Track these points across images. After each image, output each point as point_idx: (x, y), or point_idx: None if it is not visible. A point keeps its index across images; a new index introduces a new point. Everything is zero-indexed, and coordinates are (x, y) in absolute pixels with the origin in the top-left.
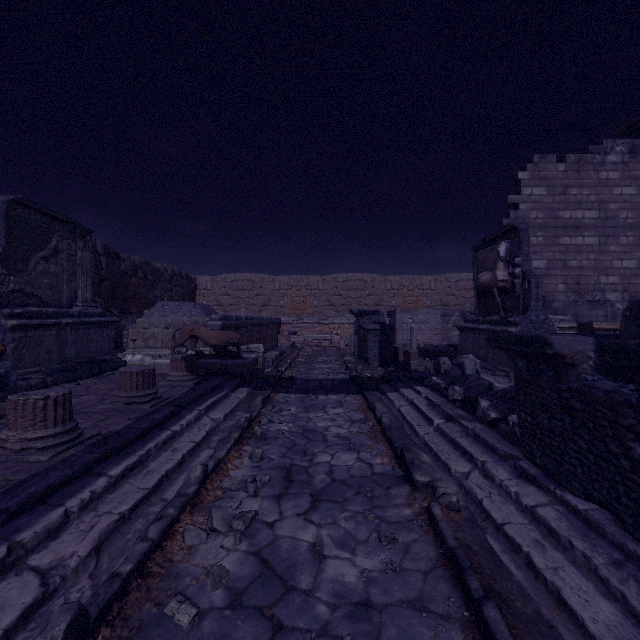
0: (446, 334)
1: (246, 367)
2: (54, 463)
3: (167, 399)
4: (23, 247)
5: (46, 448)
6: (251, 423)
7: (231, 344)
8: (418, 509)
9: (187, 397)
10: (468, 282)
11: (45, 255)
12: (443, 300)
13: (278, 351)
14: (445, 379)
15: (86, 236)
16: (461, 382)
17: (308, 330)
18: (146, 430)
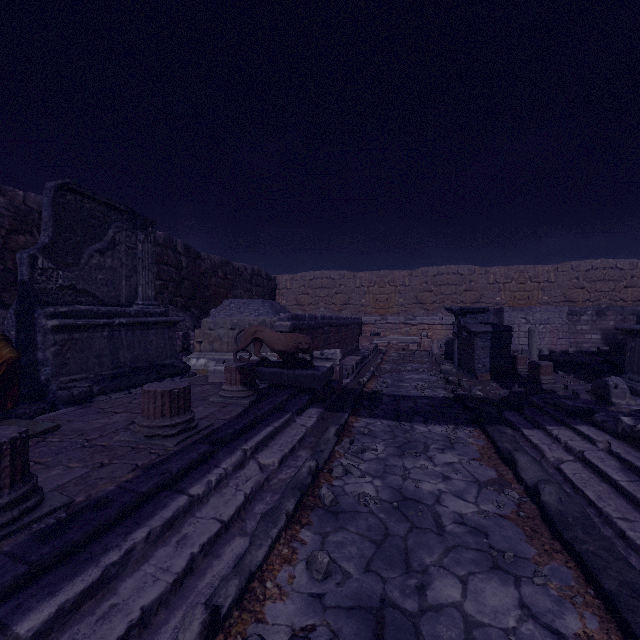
0: (574, 338)
1: (318, 380)
2: None
3: (205, 429)
4: (74, 238)
5: None
6: (318, 474)
7: (300, 350)
8: None
9: (232, 427)
10: (605, 271)
11: (100, 248)
12: (567, 295)
13: (359, 356)
14: None
15: (148, 228)
16: None
17: (393, 331)
18: (148, 494)
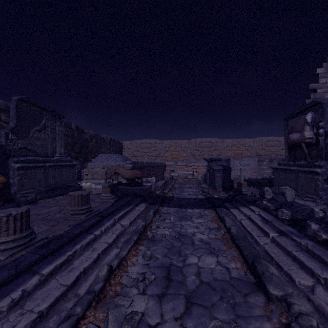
0: (260, 172)
1: (145, 191)
2: (7, 263)
3: (96, 211)
4: (26, 124)
5: (7, 249)
6: (146, 228)
7: (136, 177)
8: (277, 324)
9: (108, 210)
10: (273, 142)
11: (38, 129)
12: (258, 152)
13: (164, 181)
14: (273, 203)
15: (61, 119)
16: (287, 206)
17: (180, 169)
18: (78, 234)
